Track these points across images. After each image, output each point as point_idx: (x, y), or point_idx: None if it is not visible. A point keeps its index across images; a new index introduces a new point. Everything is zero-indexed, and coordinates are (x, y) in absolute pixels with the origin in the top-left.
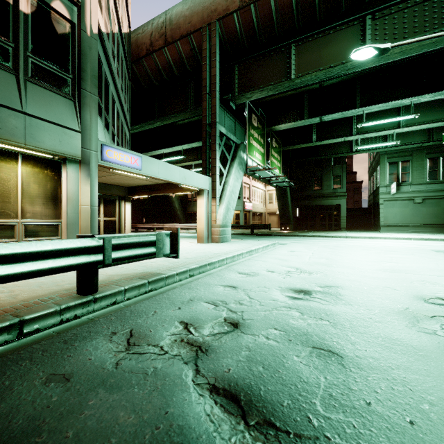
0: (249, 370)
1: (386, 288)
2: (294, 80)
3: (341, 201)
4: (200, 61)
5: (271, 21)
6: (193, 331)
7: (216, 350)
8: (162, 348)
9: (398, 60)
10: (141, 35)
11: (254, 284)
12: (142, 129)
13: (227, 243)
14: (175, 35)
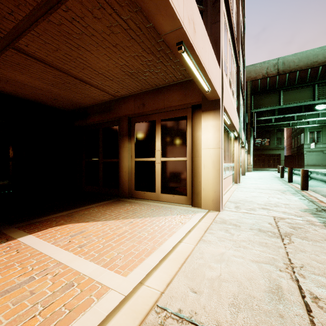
0: None
1: None
2: (283, 106)
3: (281, 152)
4: None
5: (275, 83)
6: None
7: None
8: None
9: None
10: None
11: None
12: None
13: (256, 172)
14: None
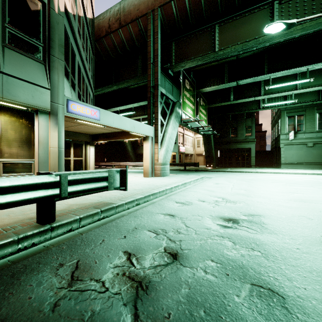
0: (190, 316)
1: (301, 217)
2: (218, 52)
3: (251, 145)
4: (146, 39)
5: (200, 6)
6: (135, 263)
7: (156, 287)
8: (104, 284)
9: (297, 37)
10: (102, 20)
11: (189, 212)
12: (103, 91)
13: (167, 177)
14: (127, 19)
